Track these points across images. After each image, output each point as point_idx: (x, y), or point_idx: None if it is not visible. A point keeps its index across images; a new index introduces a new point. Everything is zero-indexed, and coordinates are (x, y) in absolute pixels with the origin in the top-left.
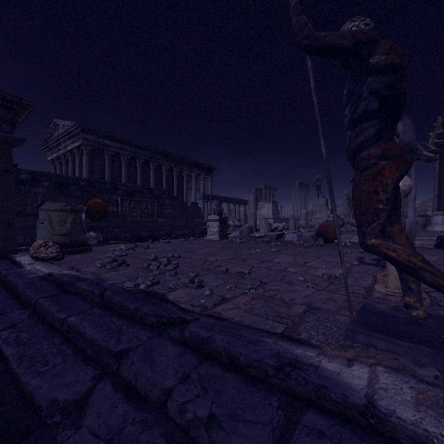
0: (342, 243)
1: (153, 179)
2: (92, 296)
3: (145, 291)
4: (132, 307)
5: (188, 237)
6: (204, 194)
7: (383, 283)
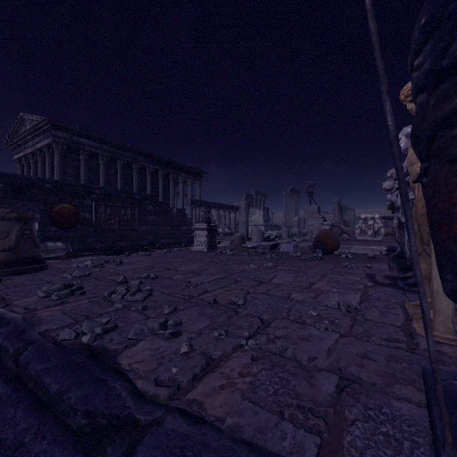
0: (343, 255)
1: (136, 182)
2: (4, 357)
3: (88, 348)
4: (52, 390)
5: (173, 247)
6: (192, 200)
7: (421, 320)
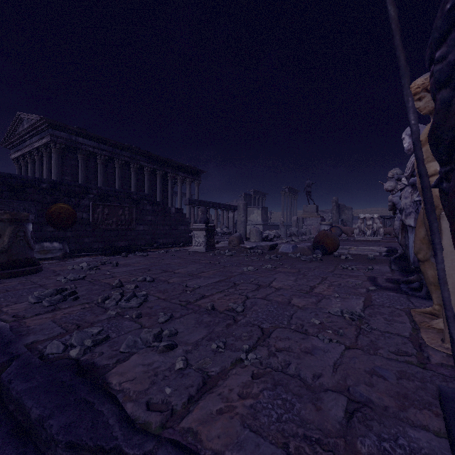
0: (343, 256)
1: (134, 182)
2: None
3: (76, 363)
4: (33, 415)
5: (172, 246)
6: (190, 199)
7: (430, 329)
